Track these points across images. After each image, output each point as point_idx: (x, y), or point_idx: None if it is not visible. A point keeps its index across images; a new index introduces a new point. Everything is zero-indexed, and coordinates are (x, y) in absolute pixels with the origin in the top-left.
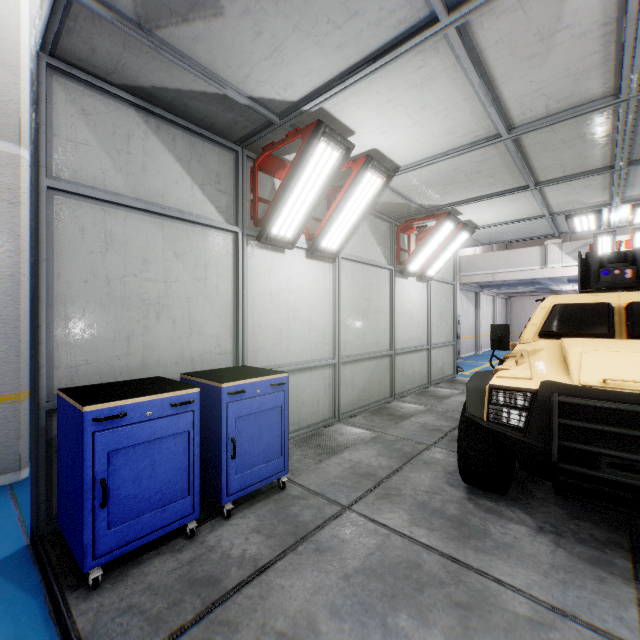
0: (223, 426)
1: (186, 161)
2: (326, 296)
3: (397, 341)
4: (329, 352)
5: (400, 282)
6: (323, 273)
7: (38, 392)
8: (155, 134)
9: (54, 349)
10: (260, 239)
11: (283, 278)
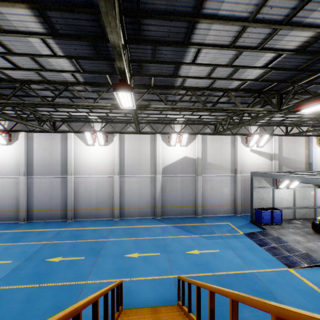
0: (273, 215)
1: (266, 180)
2: (291, 195)
3: (317, 204)
4: (292, 206)
5: (318, 189)
6: (290, 191)
7: (252, 207)
8: (262, 178)
9: (253, 203)
10: (277, 188)
11: (281, 193)
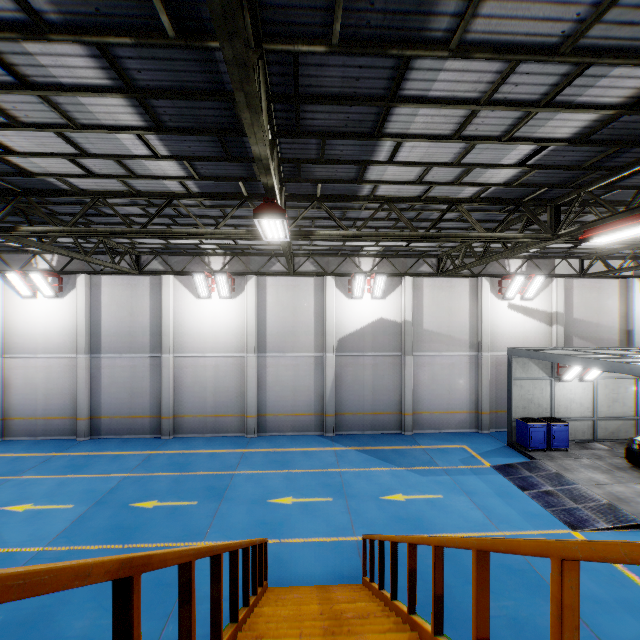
0: (551, 432)
1: (537, 364)
2: (588, 394)
3: None
4: (590, 415)
5: None
6: (587, 386)
7: (511, 417)
8: (530, 361)
9: (513, 409)
10: (559, 381)
11: (568, 390)
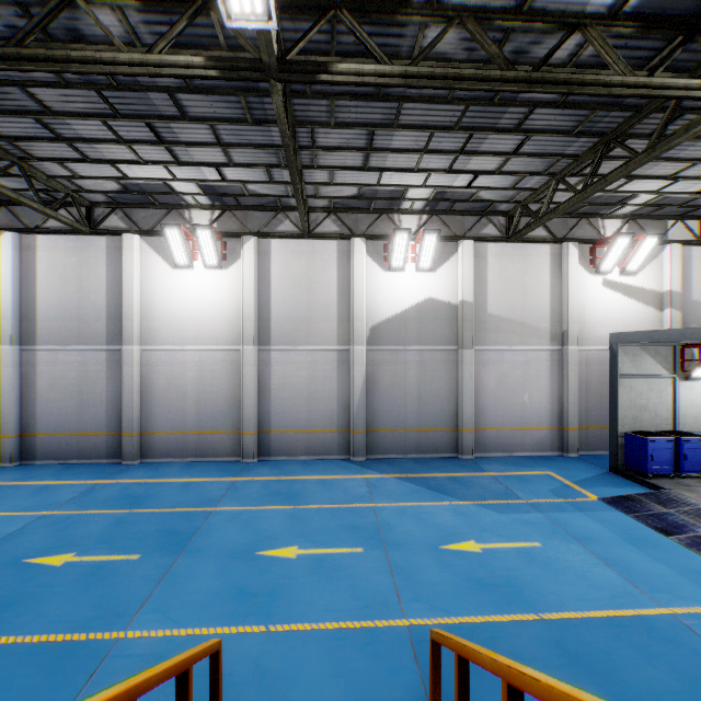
0: (680, 450)
1: (653, 356)
2: None
3: None
4: None
5: None
6: None
7: (617, 431)
8: (643, 351)
9: (619, 420)
10: (685, 379)
11: (696, 392)
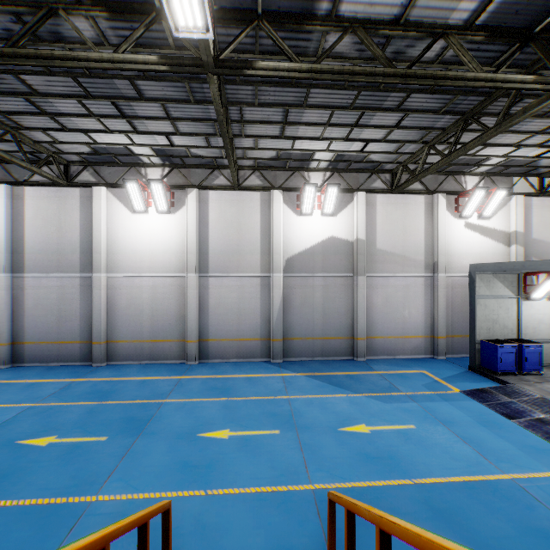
0: (522, 353)
1: (502, 281)
2: None
3: None
4: None
5: None
6: None
7: (475, 339)
8: (495, 278)
9: (476, 331)
10: (526, 299)
11: (535, 309)
